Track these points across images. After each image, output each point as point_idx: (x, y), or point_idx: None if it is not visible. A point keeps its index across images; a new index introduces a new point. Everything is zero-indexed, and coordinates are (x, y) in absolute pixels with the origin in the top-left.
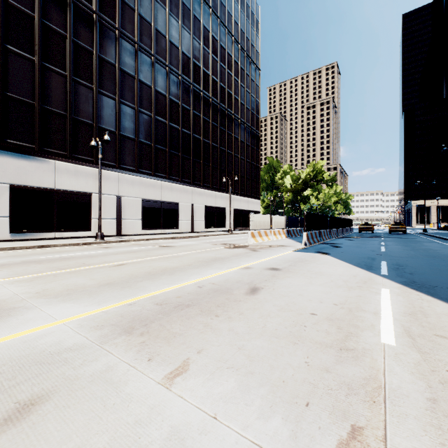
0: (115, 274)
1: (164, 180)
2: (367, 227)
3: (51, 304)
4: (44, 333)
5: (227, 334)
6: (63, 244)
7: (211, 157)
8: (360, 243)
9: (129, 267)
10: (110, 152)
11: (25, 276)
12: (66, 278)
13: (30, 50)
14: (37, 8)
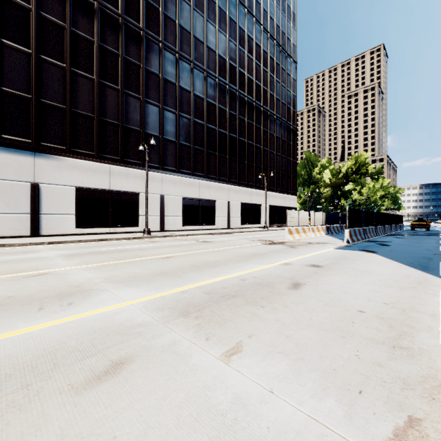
0: (165, 265)
1: (202, 179)
2: (422, 224)
3: (118, 288)
4: (118, 311)
5: (274, 323)
6: (117, 238)
7: (247, 154)
8: (413, 241)
9: (176, 259)
10: (155, 155)
11: (94, 265)
12: (125, 268)
13: (91, 70)
14: (96, 34)
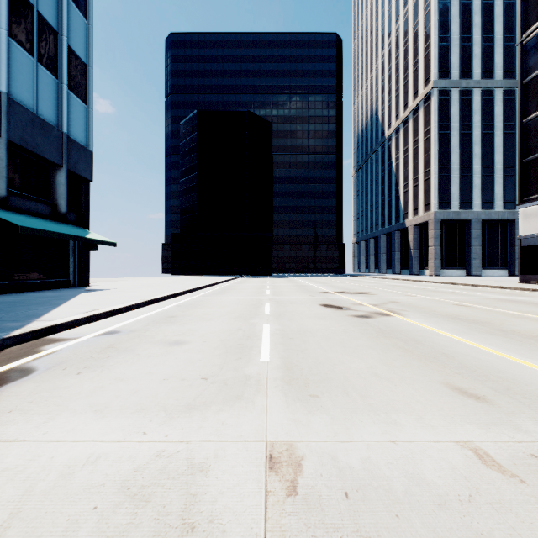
0: None
1: None
2: None
3: None
4: None
5: None
6: None
7: None
8: None
9: None
10: None
11: None
12: None
13: None
14: None
